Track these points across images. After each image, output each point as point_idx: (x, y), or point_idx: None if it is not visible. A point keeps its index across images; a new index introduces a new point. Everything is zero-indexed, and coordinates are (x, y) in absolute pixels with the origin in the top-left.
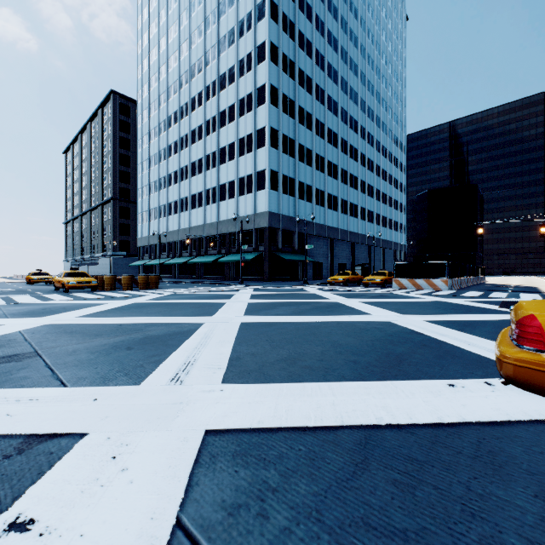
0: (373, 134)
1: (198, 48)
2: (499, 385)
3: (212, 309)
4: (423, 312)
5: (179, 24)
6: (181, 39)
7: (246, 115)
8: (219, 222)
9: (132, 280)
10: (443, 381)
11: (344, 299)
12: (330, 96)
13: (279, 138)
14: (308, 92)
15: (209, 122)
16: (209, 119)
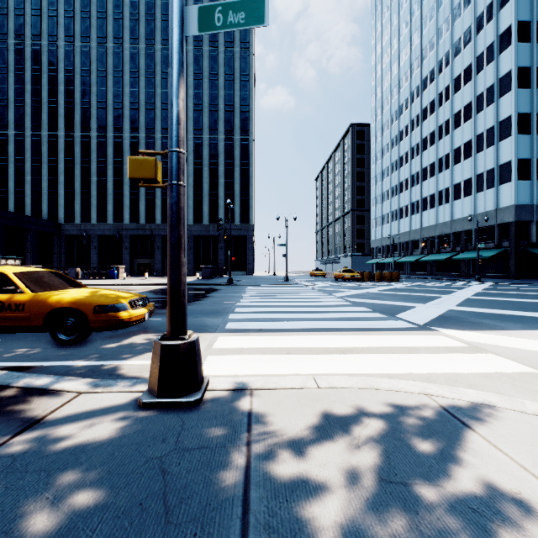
0: None
1: (430, 61)
2: None
3: (447, 293)
4: None
5: (409, 46)
6: (412, 59)
7: (485, 109)
8: (452, 221)
9: (381, 275)
10: None
11: None
12: None
13: (532, 120)
14: None
15: (441, 126)
16: (441, 124)
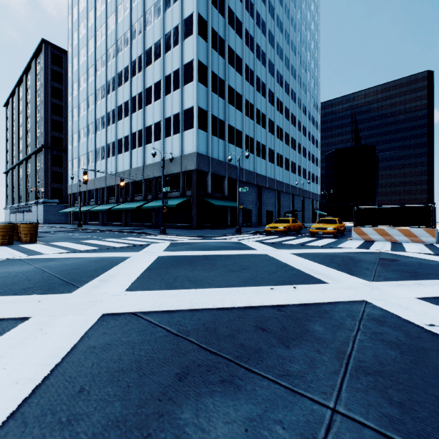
0: (295, 91)
1: None
2: None
3: None
4: None
5: None
6: None
7: (173, 50)
8: (145, 166)
9: None
10: None
11: (358, 281)
12: (259, 45)
13: (208, 75)
14: (238, 35)
15: (135, 62)
16: (135, 59)
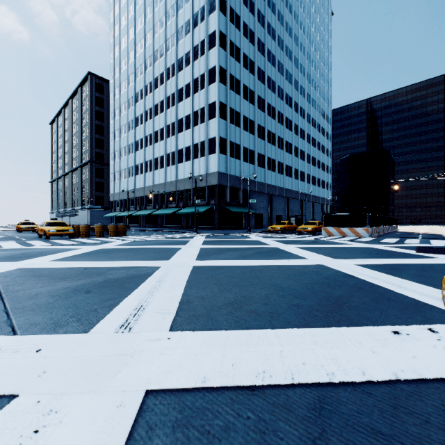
0: (304, 108)
1: (160, 37)
2: (443, 332)
3: (169, 254)
4: (352, 257)
5: (144, 17)
6: (146, 29)
7: (200, 92)
8: (177, 181)
9: (103, 229)
10: (386, 327)
11: (282, 245)
12: (269, 77)
13: (227, 111)
14: (251, 73)
15: (169, 98)
16: (169, 95)
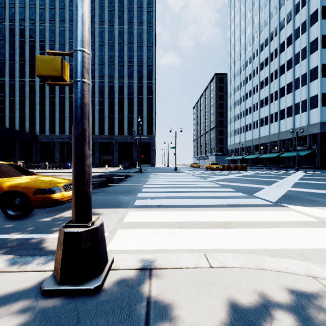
0: None
1: (265, 33)
2: None
3: (281, 178)
4: None
5: (252, 24)
6: (253, 32)
7: (300, 62)
8: (279, 133)
9: (235, 166)
10: None
11: None
12: None
13: None
14: None
15: (272, 74)
16: (272, 72)
